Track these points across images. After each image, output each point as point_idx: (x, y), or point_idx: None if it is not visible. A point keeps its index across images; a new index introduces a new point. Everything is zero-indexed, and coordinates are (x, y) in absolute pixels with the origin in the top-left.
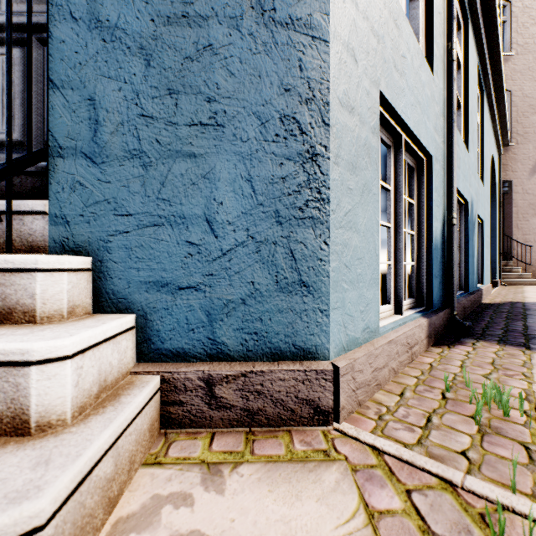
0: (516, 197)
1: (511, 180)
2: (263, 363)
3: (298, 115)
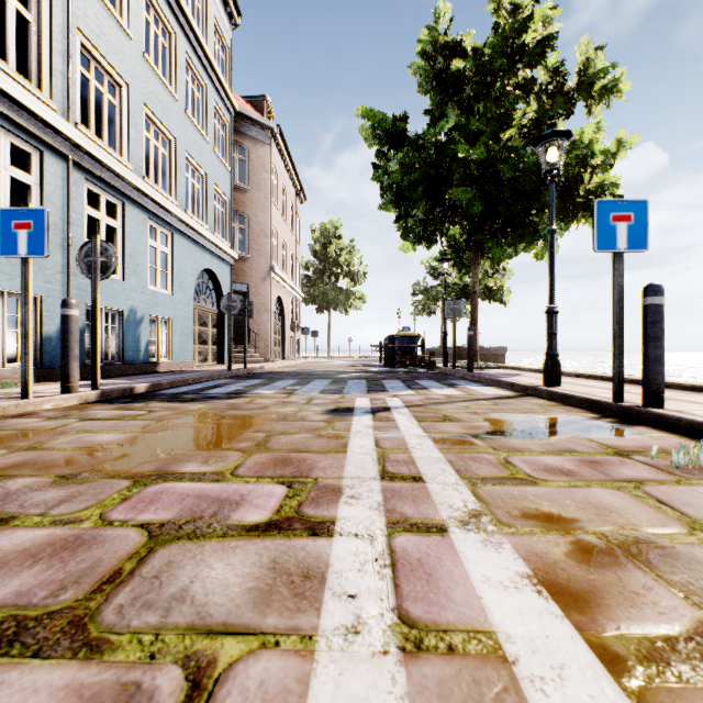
0: (253, 297)
1: (249, 284)
2: None
3: None
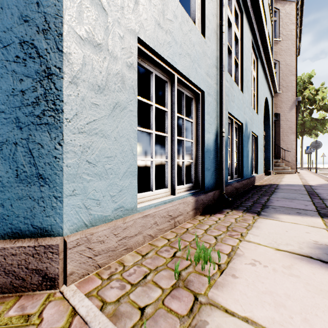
0: (282, 123)
1: (279, 113)
2: (3, 241)
3: (36, 41)
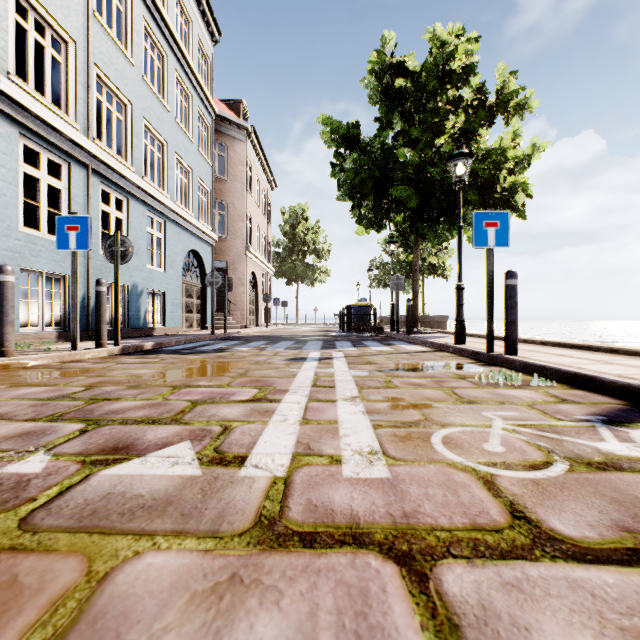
0: (230, 272)
1: (228, 261)
2: None
3: None
